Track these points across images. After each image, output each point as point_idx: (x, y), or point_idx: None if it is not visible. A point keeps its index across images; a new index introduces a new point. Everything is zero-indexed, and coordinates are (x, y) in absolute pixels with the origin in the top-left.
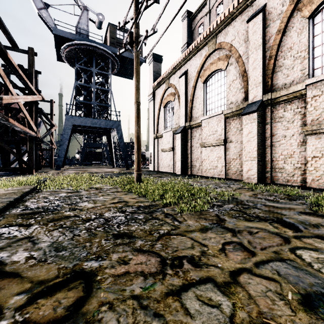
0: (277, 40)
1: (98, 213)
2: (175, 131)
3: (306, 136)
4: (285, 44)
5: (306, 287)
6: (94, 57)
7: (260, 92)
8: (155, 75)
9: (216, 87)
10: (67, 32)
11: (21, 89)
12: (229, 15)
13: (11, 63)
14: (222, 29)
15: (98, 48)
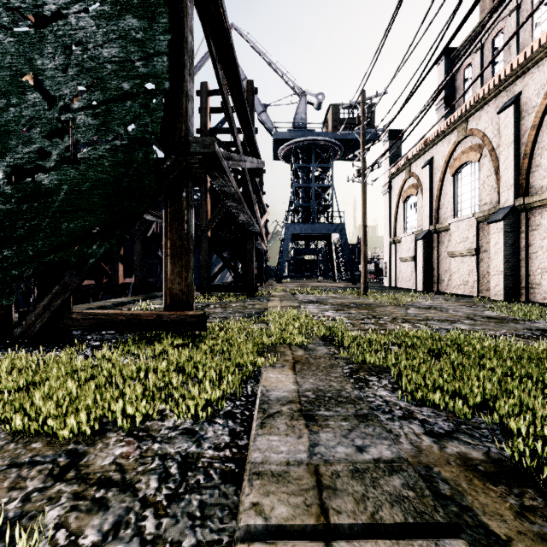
0: (531, 137)
1: (341, 303)
2: (417, 235)
3: None
4: (541, 141)
5: (412, 315)
6: (314, 151)
7: (511, 196)
8: (392, 158)
9: (469, 182)
10: (286, 132)
11: None
12: (480, 100)
13: (260, 196)
14: (473, 114)
15: (319, 140)
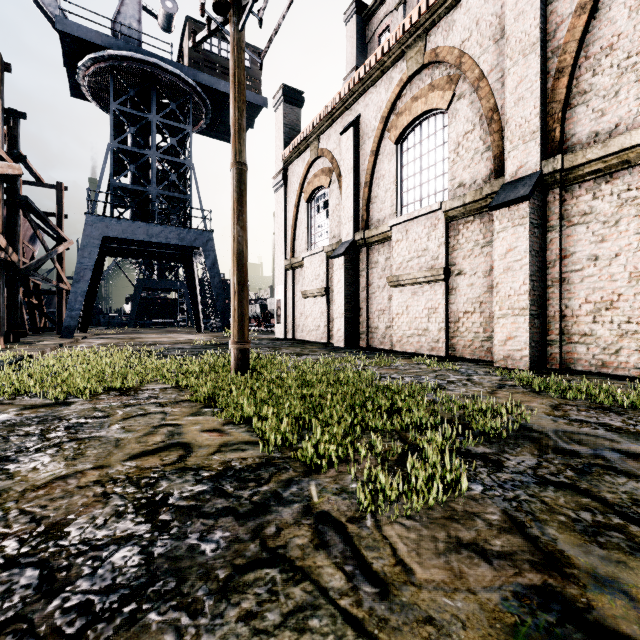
0: (577, 30)
1: (46, 521)
2: (332, 252)
3: None
4: (596, 38)
5: None
6: (155, 91)
7: (535, 154)
8: (288, 133)
9: (426, 152)
10: (90, 29)
11: None
12: None
13: None
14: (440, 18)
15: (163, 69)
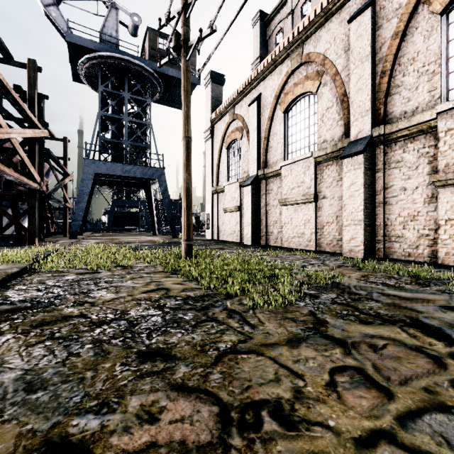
0: (393, 48)
1: (119, 310)
2: (243, 182)
3: (436, 189)
4: (405, 53)
5: None
6: (127, 77)
7: (368, 124)
8: (214, 103)
9: (303, 119)
10: (87, 39)
11: (18, 120)
12: (322, 13)
13: None
14: (311, 34)
15: (133, 63)
